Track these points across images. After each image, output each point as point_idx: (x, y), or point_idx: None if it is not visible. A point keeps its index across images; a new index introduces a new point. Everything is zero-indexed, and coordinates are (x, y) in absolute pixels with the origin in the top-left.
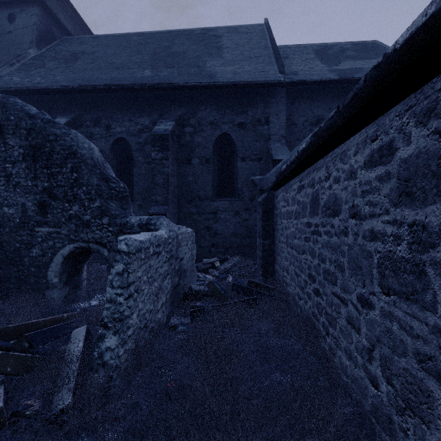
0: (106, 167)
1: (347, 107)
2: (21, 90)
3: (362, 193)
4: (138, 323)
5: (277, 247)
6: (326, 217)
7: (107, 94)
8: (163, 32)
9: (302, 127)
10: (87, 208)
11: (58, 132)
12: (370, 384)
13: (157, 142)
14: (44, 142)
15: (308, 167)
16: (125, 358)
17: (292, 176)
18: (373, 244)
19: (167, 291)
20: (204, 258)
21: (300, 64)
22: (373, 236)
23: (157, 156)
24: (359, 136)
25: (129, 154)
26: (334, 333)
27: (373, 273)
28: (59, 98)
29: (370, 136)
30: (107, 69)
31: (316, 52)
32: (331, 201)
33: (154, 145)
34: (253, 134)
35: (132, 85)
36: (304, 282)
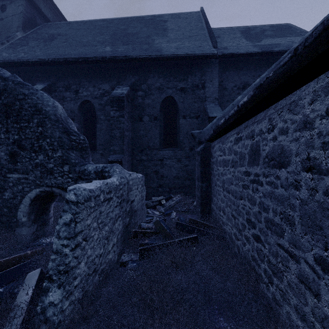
0: (68, 122)
1: (310, 46)
2: (7, 62)
3: (324, 145)
4: (87, 270)
5: (213, 189)
6: (270, 168)
7: (75, 65)
8: (121, 19)
9: (231, 91)
10: (50, 157)
11: (27, 92)
12: None
13: (115, 103)
14: (14, 100)
15: (246, 120)
16: (70, 310)
17: (229, 129)
18: None
19: (118, 231)
20: (153, 196)
21: (229, 41)
22: None
23: (115, 114)
24: (316, 83)
25: (93, 113)
26: (280, 285)
27: None
28: (38, 69)
29: None
30: (76, 46)
31: (242, 32)
32: (275, 152)
33: (112, 106)
34: (192, 96)
35: (95, 57)
36: (242, 226)
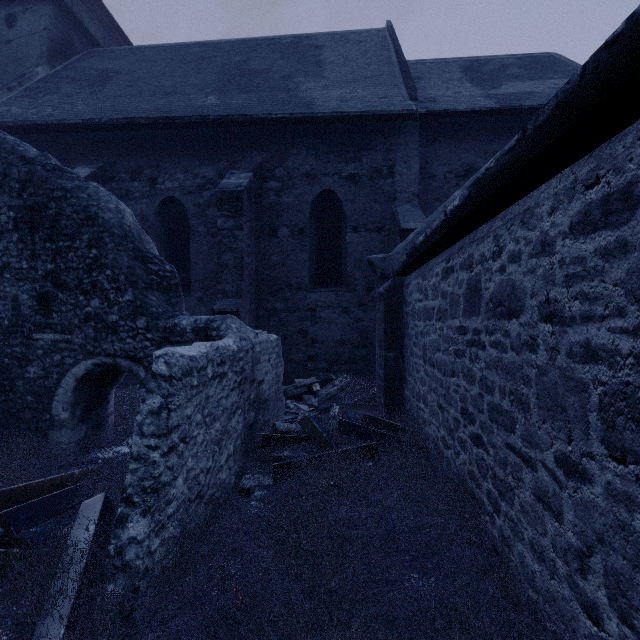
0: (144, 240)
1: (542, 128)
2: (22, 126)
3: (567, 280)
4: (186, 492)
5: (408, 362)
6: (495, 319)
7: (151, 131)
8: (236, 42)
9: (443, 181)
10: (112, 303)
11: (69, 185)
12: (583, 614)
13: (225, 204)
14: (47, 200)
15: (461, 237)
16: (161, 554)
17: (433, 252)
18: (590, 369)
19: (236, 434)
20: (296, 377)
21: (441, 87)
22: (589, 354)
23: (225, 224)
24: (558, 182)
25: (184, 221)
26: (510, 512)
27: (589, 420)
28: (80, 139)
29: (583, 179)
30: (151, 95)
31: (464, 69)
32: (503, 293)
33: (220, 208)
34: (370, 191)
35: (188, 117)
36: (455, 422)
